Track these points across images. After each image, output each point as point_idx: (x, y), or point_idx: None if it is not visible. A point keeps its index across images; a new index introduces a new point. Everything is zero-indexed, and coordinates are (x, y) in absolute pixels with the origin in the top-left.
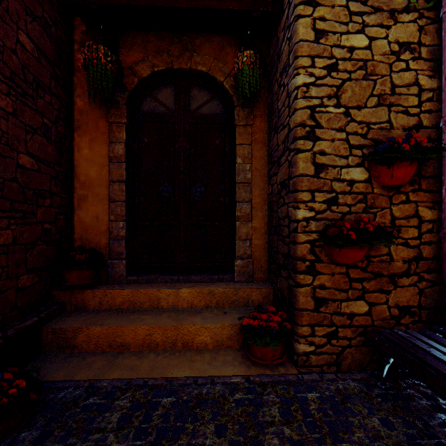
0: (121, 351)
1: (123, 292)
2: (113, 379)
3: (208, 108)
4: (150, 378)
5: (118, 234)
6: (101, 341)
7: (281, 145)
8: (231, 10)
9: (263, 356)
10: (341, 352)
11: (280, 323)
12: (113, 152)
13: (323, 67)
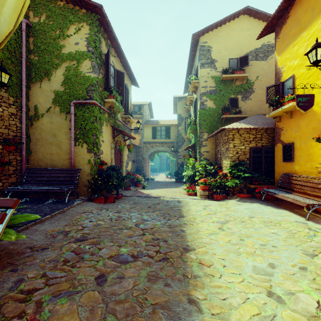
0: None
1: None
2: None
3: None
4: None
5: None
6: None
7: None
8: None
9: None
10: None
11: None
12: None
13: None
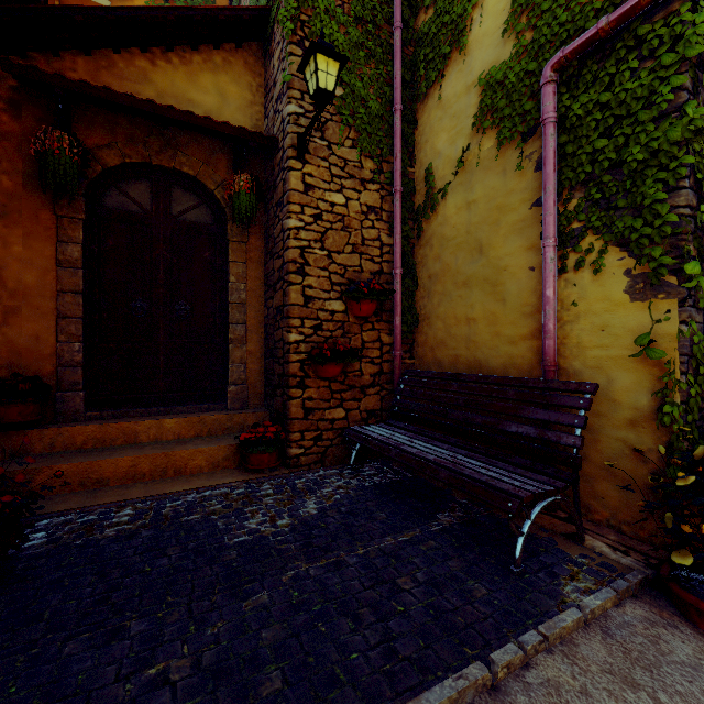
0: (98, 488)
1: (87, 428)
2: (105, 504)
3: (195, 214)
4: (147, 496)
5: (71, 359)
6: (69, 480)
7: (277, 273)
8: (228, 133)
9: (260, 463)
10: (325, 452)
11: (275, 433)
12: (64, 255)
13: (311, 216)
